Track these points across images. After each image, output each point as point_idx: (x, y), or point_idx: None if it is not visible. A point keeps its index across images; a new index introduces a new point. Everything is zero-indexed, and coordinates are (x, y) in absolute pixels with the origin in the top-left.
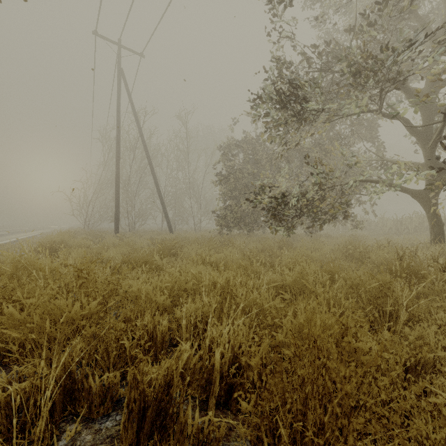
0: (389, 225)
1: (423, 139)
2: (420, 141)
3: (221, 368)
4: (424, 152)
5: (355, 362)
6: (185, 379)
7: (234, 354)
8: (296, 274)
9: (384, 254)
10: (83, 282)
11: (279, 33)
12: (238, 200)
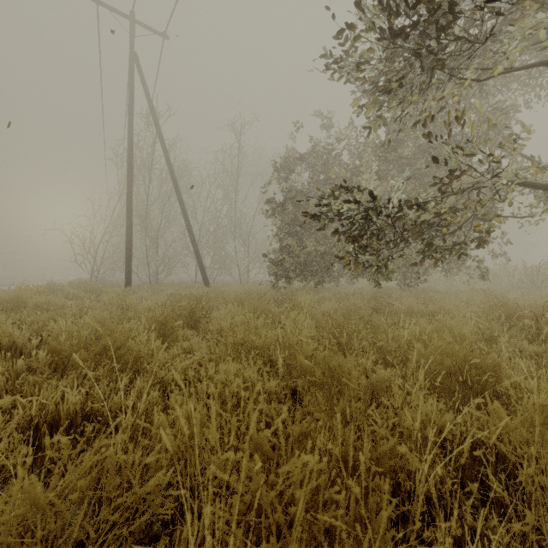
0: (518, 275)
1: None
2: None
3: None
4: None
5: None
6: None
7: None
8: (539, 426)
9: None
10: None
11: None
12: (301, 238)
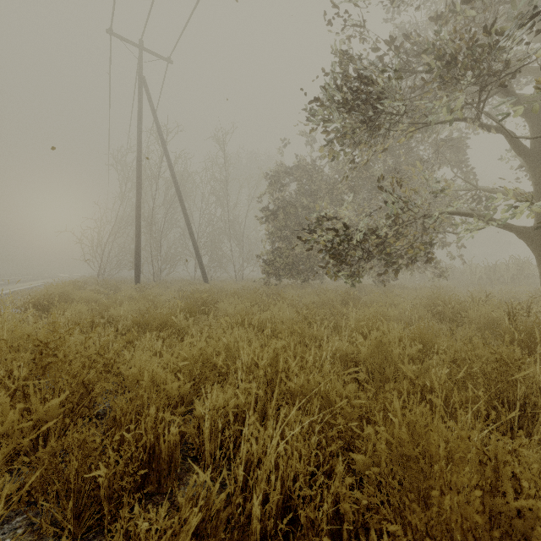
0: (479, 273)
1: (532, 161)
2: (529, 162)
3: (264, 522)
4: (533, 178)
5: (523, 540)
6: (201, 537)
7: (286, 491)
8: (374, 343)
9: (488, 313)
10: (49, 362)
11: (344, 19)
12: (290, 241)
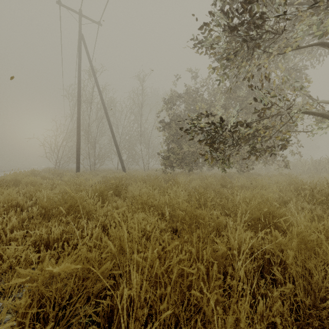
0: (307, 165)
1: None
2: None
3: None
4: None
5: None
6: None
7: None
8: (296, 242)
9: None
10: None
11: None
12: (180, 143)
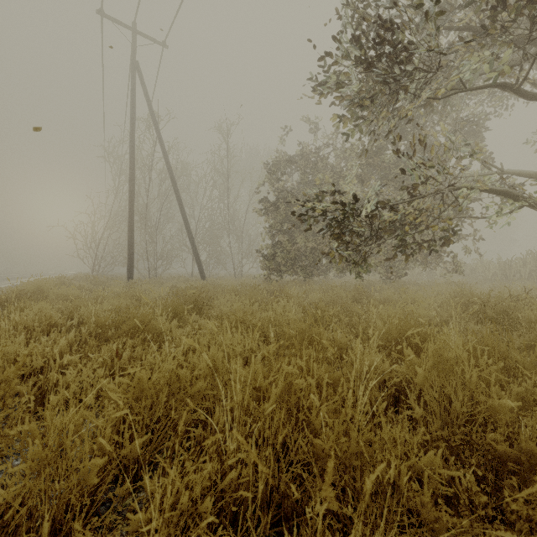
0: (492, 269)
1: None
2: None
3: None
4: None
5: None
6: None
7: None
8: (432, 360)
9: None
10: None
11: None
12: (292, 235)
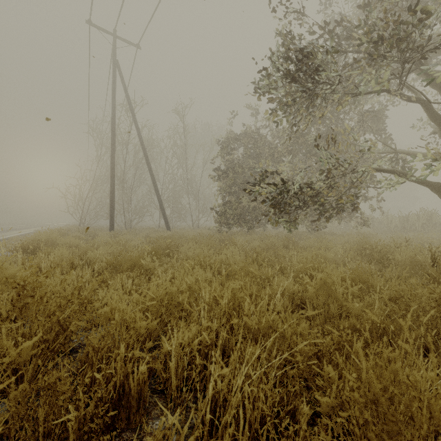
0: (394, 222)
1: None
2: None
3: None
4: None
5: None
6: None
7: (253, 434)
8: (319, 283)
9: (413, 256)
10: (26, 303)
11: (287, 6)
12: (238, 196)
